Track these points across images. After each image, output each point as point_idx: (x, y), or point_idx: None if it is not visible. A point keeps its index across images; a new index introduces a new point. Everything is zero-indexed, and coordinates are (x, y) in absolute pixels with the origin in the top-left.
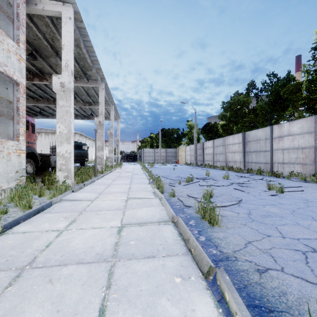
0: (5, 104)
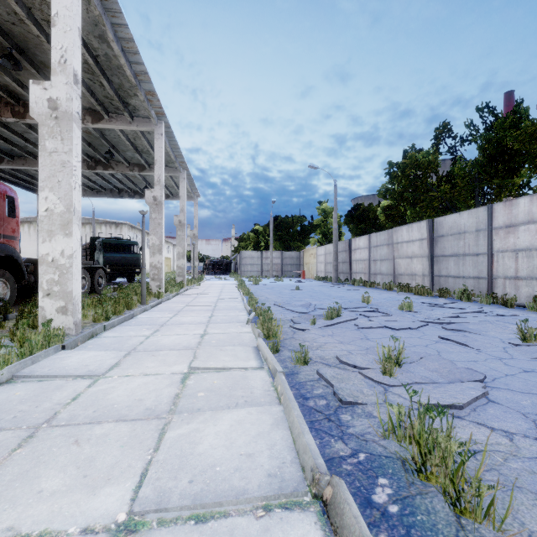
0: None
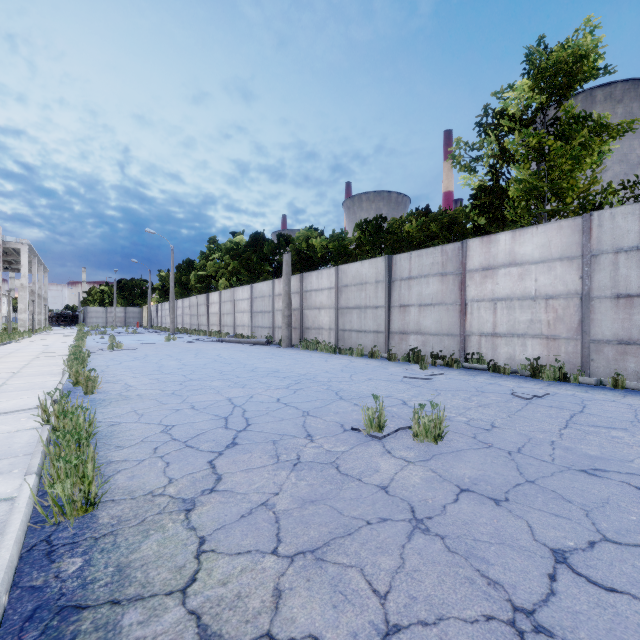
0: None
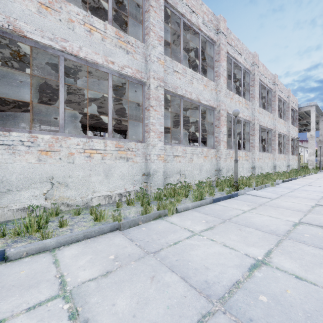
0: (292, 145)
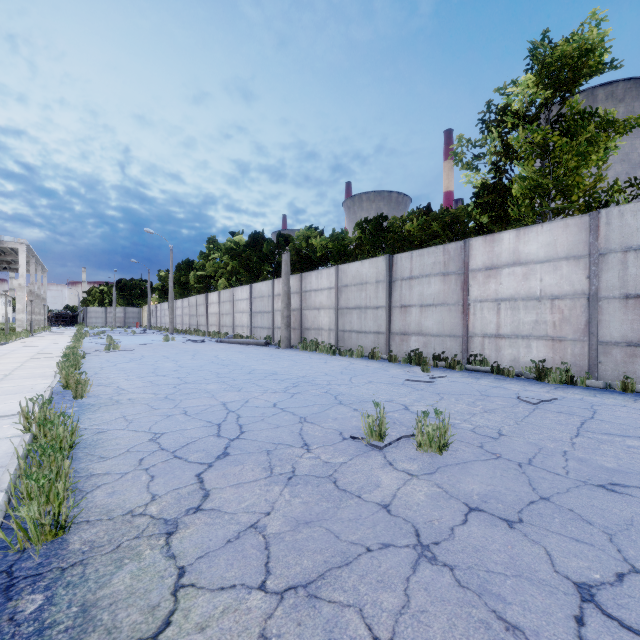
0: None
